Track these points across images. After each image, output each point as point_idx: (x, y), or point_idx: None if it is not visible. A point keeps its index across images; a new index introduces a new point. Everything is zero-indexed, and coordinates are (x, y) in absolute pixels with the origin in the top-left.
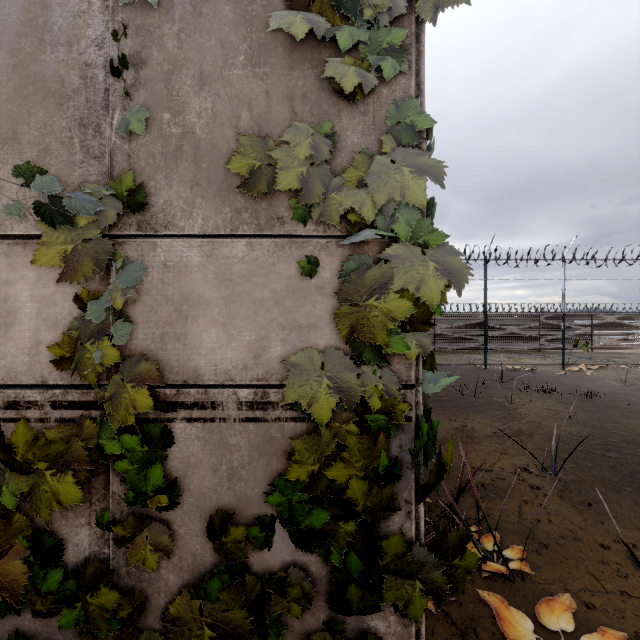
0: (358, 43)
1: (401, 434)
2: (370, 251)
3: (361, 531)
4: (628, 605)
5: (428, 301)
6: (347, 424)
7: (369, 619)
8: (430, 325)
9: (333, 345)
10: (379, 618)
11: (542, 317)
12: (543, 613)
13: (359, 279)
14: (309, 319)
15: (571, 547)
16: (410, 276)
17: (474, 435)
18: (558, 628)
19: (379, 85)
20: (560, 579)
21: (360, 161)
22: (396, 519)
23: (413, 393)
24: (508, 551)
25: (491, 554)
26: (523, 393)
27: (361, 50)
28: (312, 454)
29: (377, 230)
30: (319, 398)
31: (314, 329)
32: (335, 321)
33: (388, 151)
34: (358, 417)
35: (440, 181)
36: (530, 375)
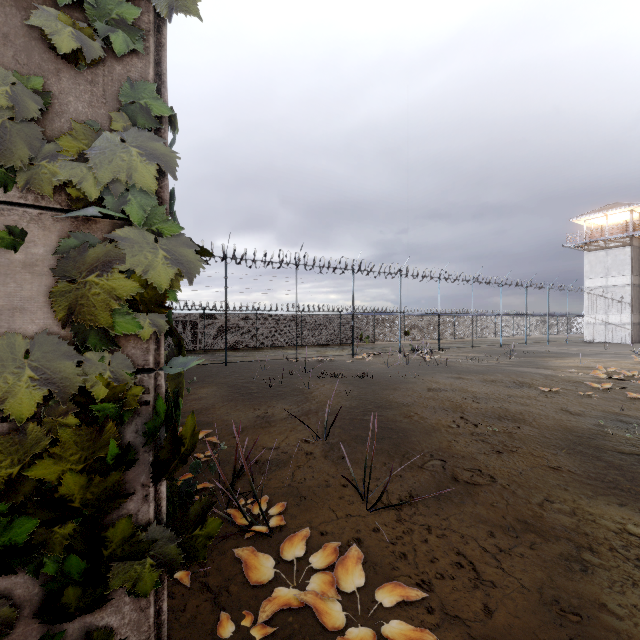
0: (84, 5)
1: (137, 419)
2: (99, 231)
3: (81, 528)
4: (349, 523)
5: (156, 285)
6: (65, 416)
7: (98, 620)
8: (166, 309)
9: (49, 331)
10: (111, 614)
11: (342, 316)
12: (286, 551)
13: (79, 258)
14: (13, 301)
15: (323, 493)
16: (138, 259)
17: (272, 420)
18: (294, 558)
19: (111, 59)
20: (309, 520)
21: (81, 132)
22: (132, 506)
23: (151, 377)
24: (274, 511)
25: (260, 518)
26: (320, 379)
27: (88, 14)
28: (9, 457)
29: (106, 209)
30: (17, 390)
31: (21, 312)
32: (52, 304)
33: (119, 130)
34: (81, 407)
35: (172, 172)
36: (329, 364)
